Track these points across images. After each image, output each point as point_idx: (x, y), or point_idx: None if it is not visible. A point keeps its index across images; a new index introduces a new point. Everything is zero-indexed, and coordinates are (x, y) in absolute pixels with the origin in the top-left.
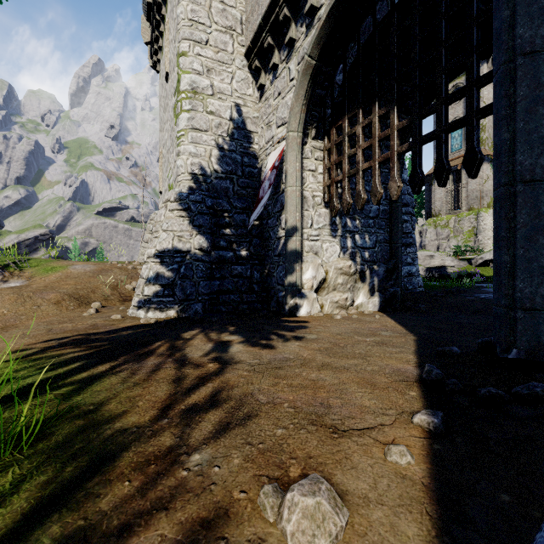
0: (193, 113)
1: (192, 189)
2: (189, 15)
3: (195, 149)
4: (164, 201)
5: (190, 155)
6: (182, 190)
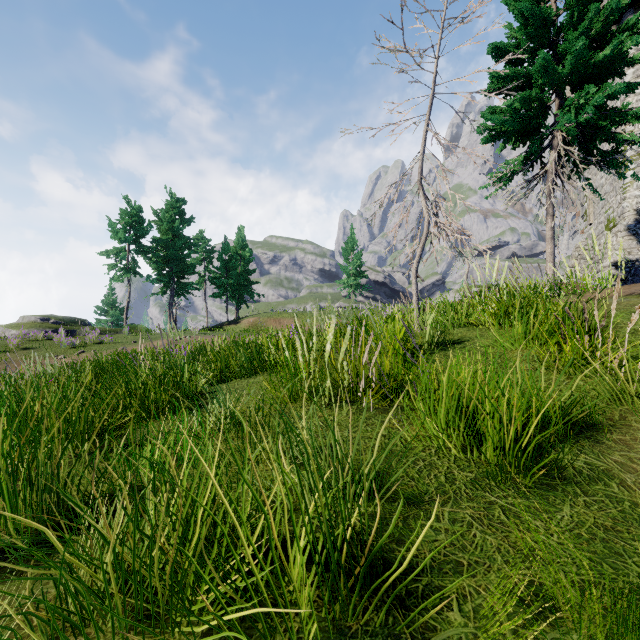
0: (637, 169)
1: (636, 220)
2: (634, 105)
3: (639, 192)
4: (614, 232)
5: (635, 197)
6: (629, 223)
